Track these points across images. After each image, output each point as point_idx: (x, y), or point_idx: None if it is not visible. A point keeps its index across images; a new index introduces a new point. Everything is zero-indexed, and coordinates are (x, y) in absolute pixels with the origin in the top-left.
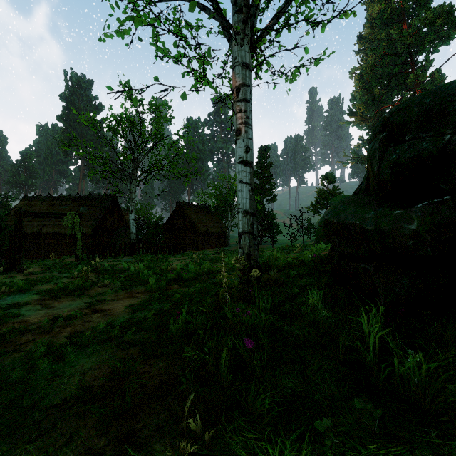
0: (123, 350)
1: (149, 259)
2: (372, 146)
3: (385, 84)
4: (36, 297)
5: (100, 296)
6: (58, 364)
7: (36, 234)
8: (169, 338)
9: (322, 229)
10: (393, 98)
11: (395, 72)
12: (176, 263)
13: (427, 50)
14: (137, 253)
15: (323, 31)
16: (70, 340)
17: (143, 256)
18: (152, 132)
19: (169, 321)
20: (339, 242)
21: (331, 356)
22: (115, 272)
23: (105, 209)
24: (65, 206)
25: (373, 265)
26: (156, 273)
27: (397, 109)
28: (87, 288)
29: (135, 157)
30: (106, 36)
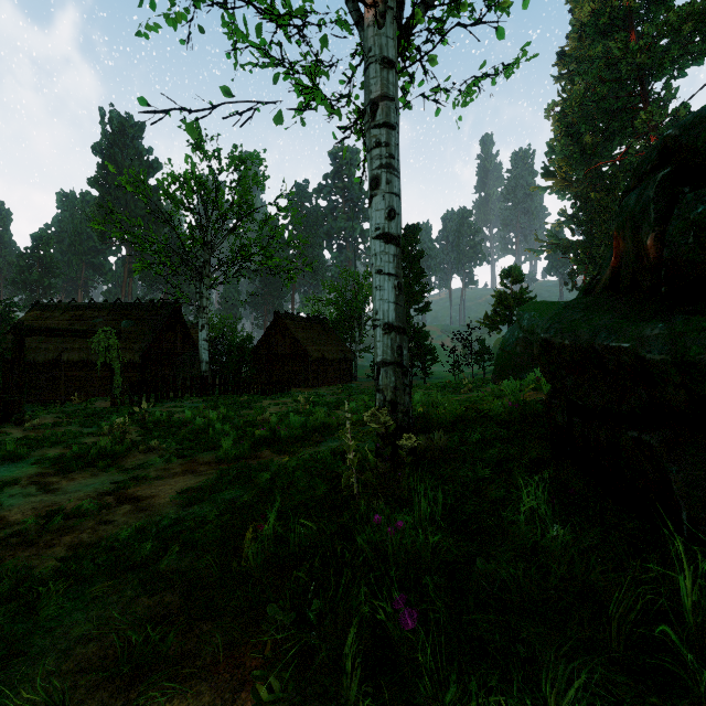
0: (152, 595)
1: (230, 404)
2: (638, 196)
3: (600, 128)
4: (34, 470)
5: (140, 470)
6: (24, 622)
7: (53, 362)
8: (242, 571)
9: (505, 356)
10: (614, 150)
11: (616, 108)
12: (271, 411)
13: (668, 74)
14: (211, 393)
15: (526, 6)
16: (60, 567)
17: (220, 397)
18: (235, 201)
19: (246, 530)
20: (574, 384)
21: (588, 643)
22: (172, 426)
23: (162, 323)
24: (99, 320)
25: (661, 434)
26: (237, 429)
27: (700, 116)
28: (120, 455)
29: (208, 242)
30: (148, 27)
